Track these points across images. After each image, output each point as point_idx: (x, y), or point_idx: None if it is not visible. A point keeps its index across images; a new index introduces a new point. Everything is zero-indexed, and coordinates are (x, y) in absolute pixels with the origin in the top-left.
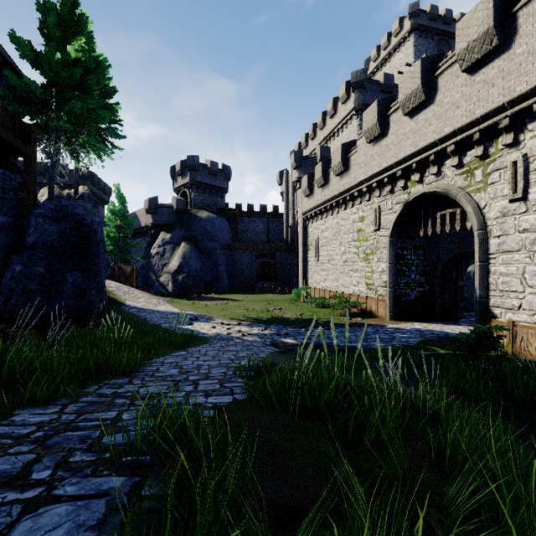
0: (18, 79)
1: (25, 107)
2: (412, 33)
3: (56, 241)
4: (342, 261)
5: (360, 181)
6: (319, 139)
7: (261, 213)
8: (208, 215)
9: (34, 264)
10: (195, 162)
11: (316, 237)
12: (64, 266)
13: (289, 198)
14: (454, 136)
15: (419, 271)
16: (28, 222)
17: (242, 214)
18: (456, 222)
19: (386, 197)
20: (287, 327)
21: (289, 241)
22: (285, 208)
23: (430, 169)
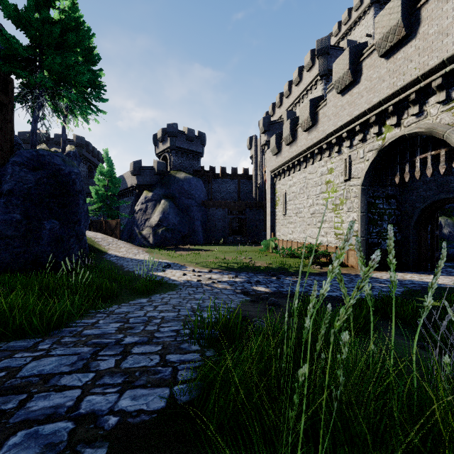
0: (0, 35)
1: (9, 65)
2: (372, 6)
3: (33, 189)
4: (309, 213)
5: (329, 133)
6: (285, 106)
7: (233, 175)
8: (185, 176)
9: (11, 210)
10: (174, 129)
11: (283, 192)
12: (41, 214)
13: (258, 160)
14: (441, 68)
15: (391, 220)
16: (4, 170)
17: (216, 176)
18: (440, 164)
19: (357, 146)
20: (258, 275)
21: (258, 199)
22: (254, 169)
23: (409, 110)
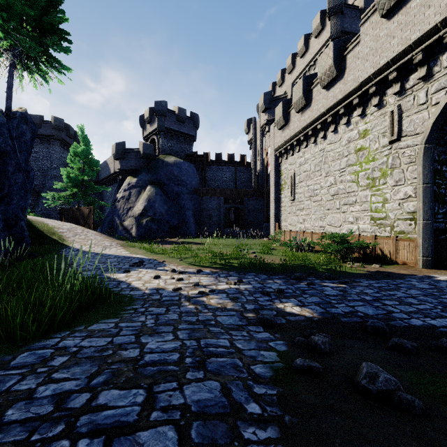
0: None
1: None
2: None
3: None
4: (329, 195)
5: (365, 78)
6: (288, 84)
7: (229, 162)
8: (175, 160)
9: None
10: (162, 107)
11: (291, 173)
12: None
13: (257, 144)
14: None
15: None
16: None
17: (210, 163)
18: None
19: (414, 88)
20: (275, 278)
21: (257, 188)
22: (252, 155)
23: None
